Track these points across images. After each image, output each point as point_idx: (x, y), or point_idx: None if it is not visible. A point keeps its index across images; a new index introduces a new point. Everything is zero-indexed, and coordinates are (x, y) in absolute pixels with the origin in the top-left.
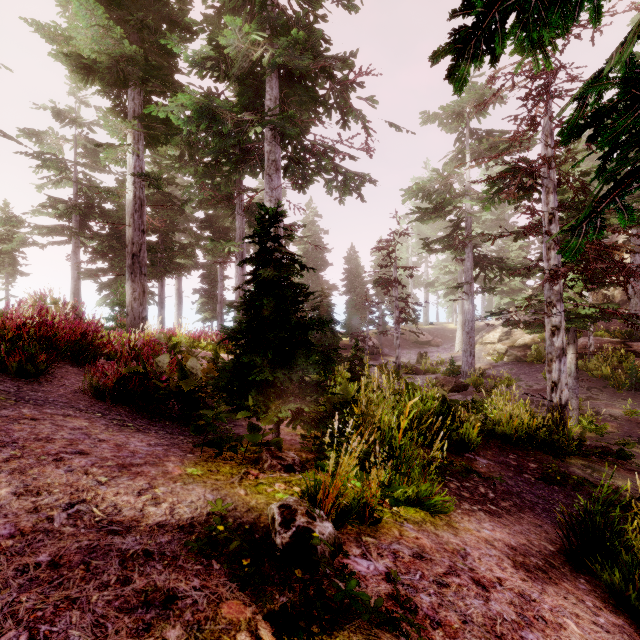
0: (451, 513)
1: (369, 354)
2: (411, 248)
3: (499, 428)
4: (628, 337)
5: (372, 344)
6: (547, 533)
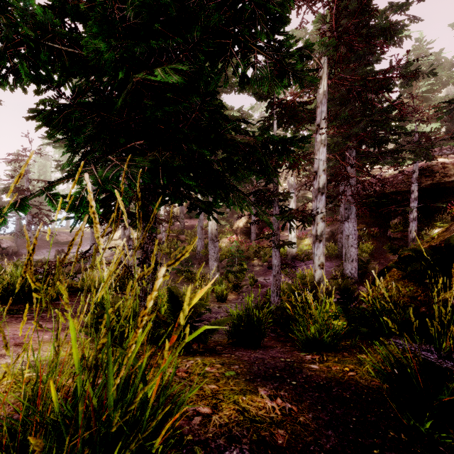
0: (11, 324)
1: (3, 255)
2: (54, 166)
3: (89, 284)
4: (179, 233)
5: (7, 246)
6: (84, 322)
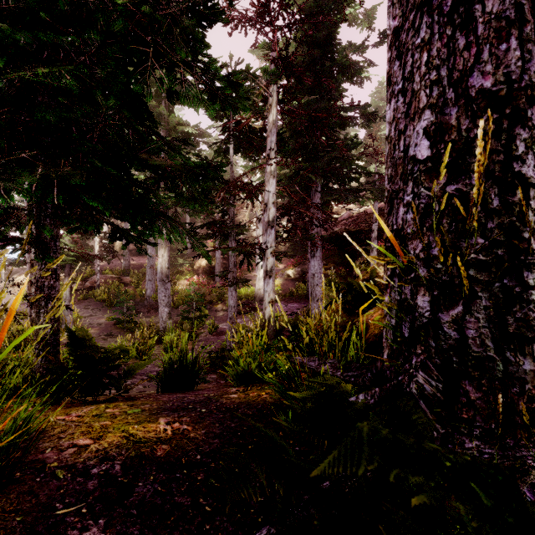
0: None
1: None
2: None
3: None
4: (123, 274)
5: None
6: None
